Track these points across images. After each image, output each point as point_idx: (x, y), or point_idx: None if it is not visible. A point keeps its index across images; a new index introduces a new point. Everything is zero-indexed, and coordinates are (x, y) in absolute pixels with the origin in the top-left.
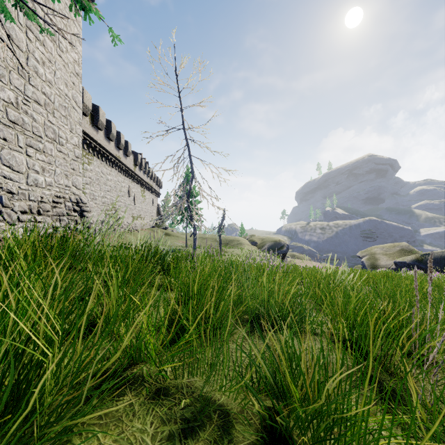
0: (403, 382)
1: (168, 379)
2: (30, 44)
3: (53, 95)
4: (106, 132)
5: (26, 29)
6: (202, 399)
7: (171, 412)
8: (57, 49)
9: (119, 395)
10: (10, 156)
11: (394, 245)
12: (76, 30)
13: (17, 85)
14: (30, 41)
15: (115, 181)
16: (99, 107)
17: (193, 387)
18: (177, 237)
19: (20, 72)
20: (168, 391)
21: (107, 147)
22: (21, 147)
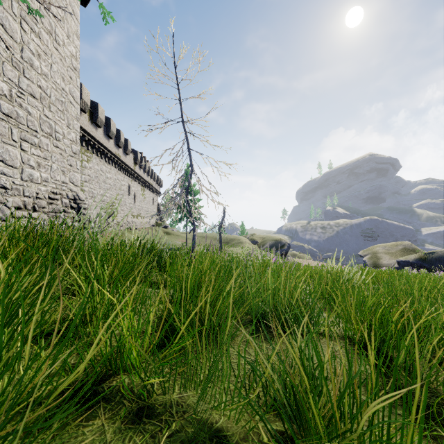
0: (436, 395)
1: (154, 395)
2: (24, 36)
3: (49, 89)
4: (105, 129)
5: (21, 20)
6: (196, 421)
7: (154, 442)
8: (53, 41)
9: (88, 419)
10: (3, 149)
11: (396, 244)
12: (73, 23)
13: (10, 76)
14: (24, 32)
15: (115, 179)
16: (98, 104)
17: (185, 405)
18: (177, 236)
19: (14, 64)
20: (153, 410)
21: (106, 145)
22: (15, 141)
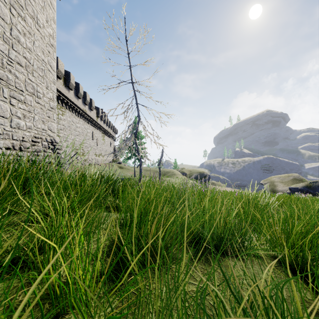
0: None
1: None
2: (13, 19)
3: (32, 59)
4: (75, 91)
5: (10, 6)
6: None
7: None
8: (35, 24)
9: None
10: None
11: (288, 175)
12: (51, 11)
13: (2, 49)
14: (13, 16)
15: (82, 128)
16: (70, 72)
17: None
18: (128, 169)
19: (5, 39)
20: None
21: (76, 103)
22: (6, 98)
